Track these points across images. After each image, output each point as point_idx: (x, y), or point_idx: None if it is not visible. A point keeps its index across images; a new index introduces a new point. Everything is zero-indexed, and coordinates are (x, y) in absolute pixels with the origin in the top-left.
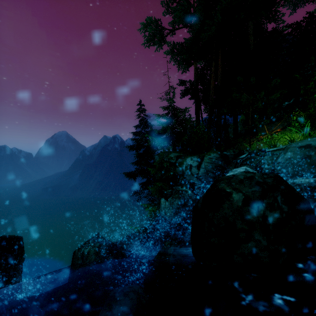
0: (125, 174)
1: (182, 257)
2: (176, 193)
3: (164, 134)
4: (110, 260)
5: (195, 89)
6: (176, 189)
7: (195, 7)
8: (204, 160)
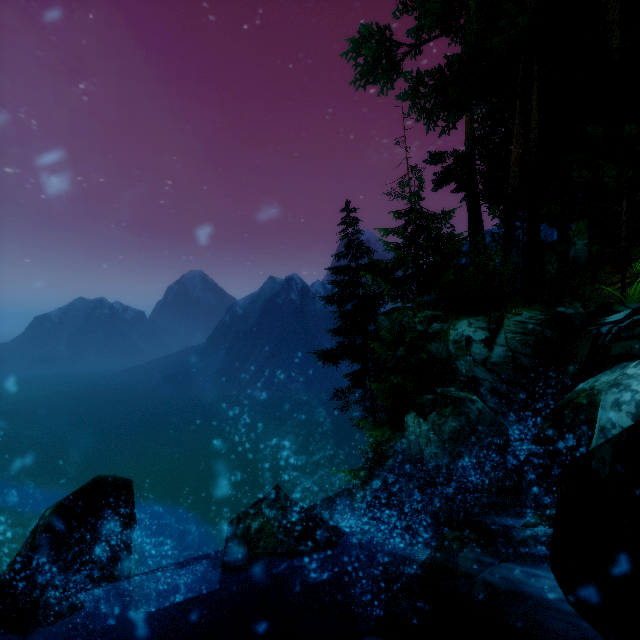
0: (316, 353)
1: (517, 593)
2: (446, 403)
3: (397, 269)
4: (308, 554)
5: (468, 169)
6: (444, 395)
7: None
8: (503, 326)
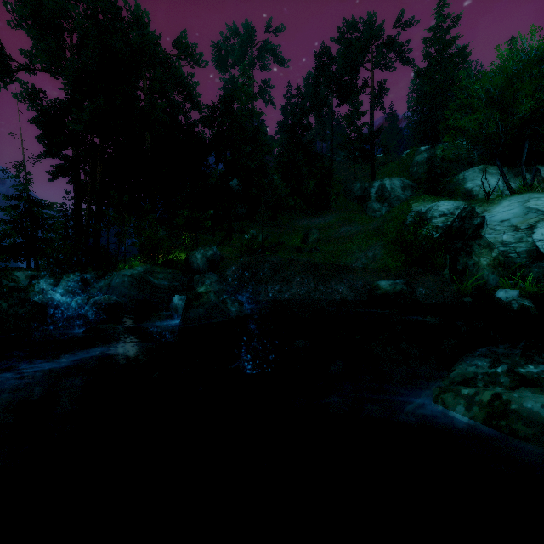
0: None
1: None
2: None
3: (8, 238)
4: None
5: (74, 175)
6: None
7: (73, 52)
8: (60, 283)
